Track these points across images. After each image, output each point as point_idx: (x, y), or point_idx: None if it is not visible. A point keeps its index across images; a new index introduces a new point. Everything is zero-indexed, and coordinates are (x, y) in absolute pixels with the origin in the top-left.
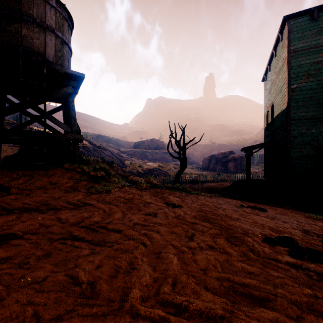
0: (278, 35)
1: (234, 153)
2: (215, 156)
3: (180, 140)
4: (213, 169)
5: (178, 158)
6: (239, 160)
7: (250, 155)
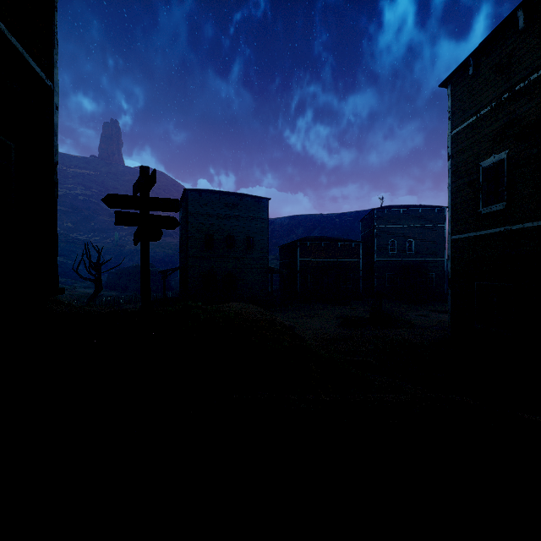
0: (183, 193)
1: (154, 266)
2: (127, 270)
3: (97, 262)
4: (125, 288)
5: (91, 280)
6: (160, 275)
7: (165, 277)
